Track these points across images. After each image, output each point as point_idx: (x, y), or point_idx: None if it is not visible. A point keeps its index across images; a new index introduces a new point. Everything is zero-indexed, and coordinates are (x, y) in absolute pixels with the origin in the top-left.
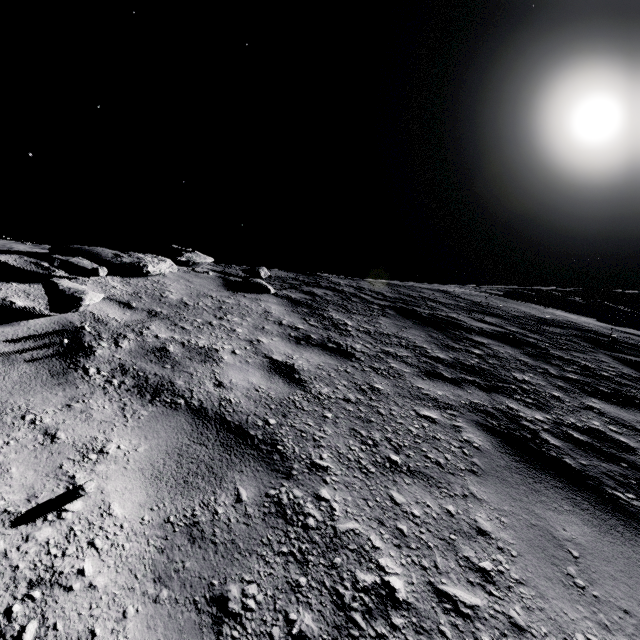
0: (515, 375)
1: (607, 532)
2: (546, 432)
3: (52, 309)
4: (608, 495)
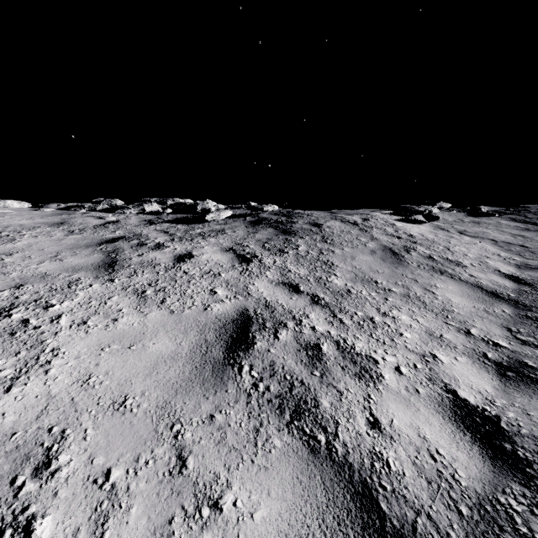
0: None
1: None
2: None
3: (430, 220)
4: None
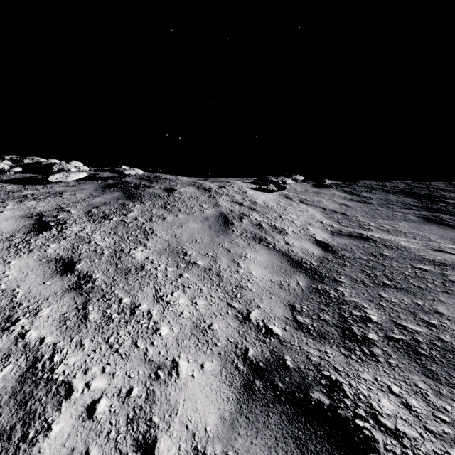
0: None
1: (443, 229)
2: (449, 220)
3: (279, 190)
4: None
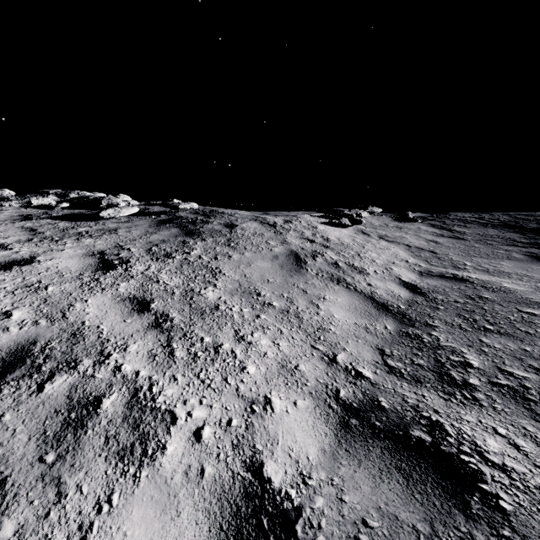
0: None
1: None
2: None
3: (354, 224)
4: None
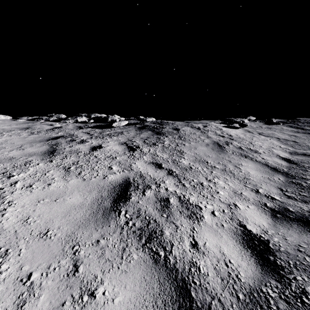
0: None
1: None
2: None
3: (242, 127)
4: None
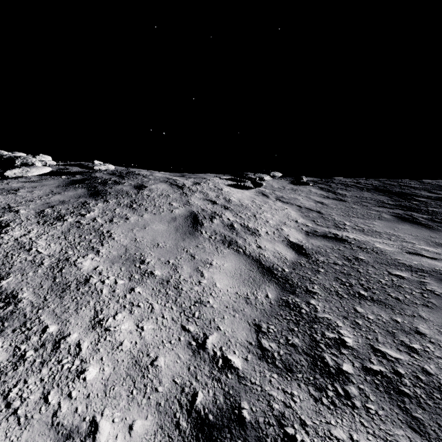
0: (429, 209)
1: (416, 229)
2: (422, 218)
3: (256, 187)
4: (429, 226)
